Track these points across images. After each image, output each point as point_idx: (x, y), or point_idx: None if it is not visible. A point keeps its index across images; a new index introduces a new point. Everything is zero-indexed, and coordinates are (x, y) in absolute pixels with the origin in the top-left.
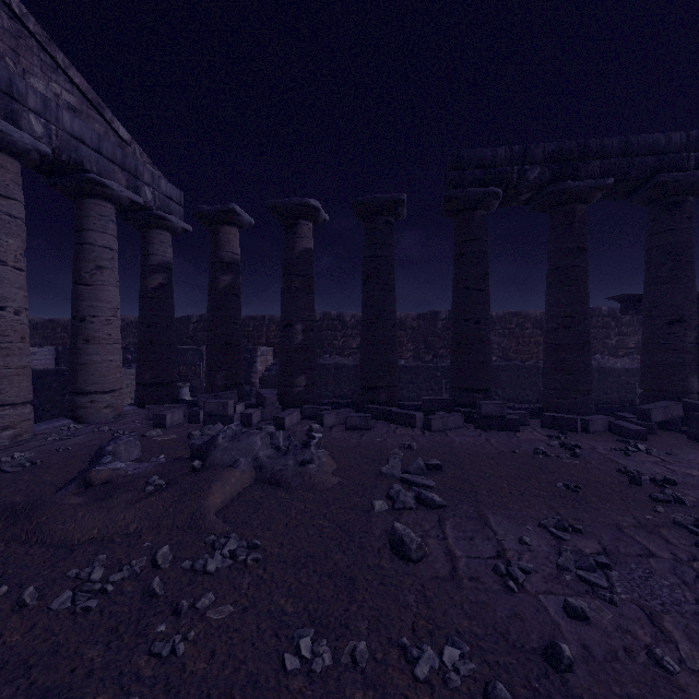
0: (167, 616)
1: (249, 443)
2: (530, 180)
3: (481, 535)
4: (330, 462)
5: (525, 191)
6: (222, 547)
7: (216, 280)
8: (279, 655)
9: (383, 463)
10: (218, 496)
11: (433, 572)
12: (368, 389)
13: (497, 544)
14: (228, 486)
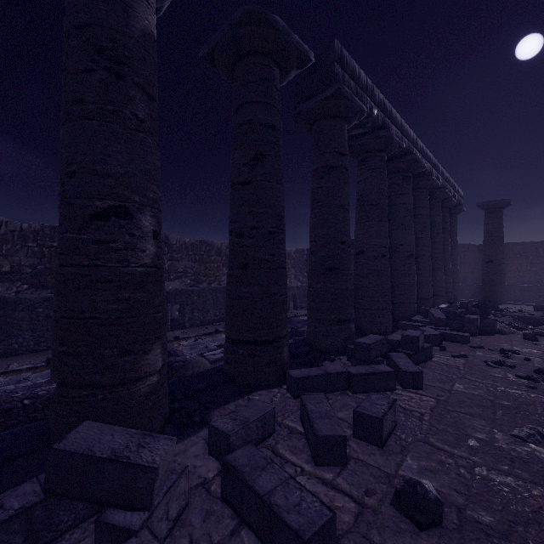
0: None
1: None
2: (374, 117)
3: None
4: None
5: (367, 126)
6: None
7: None
8: None
9: None
10: None
11: None
12: (263, 343)
13: None
14: None
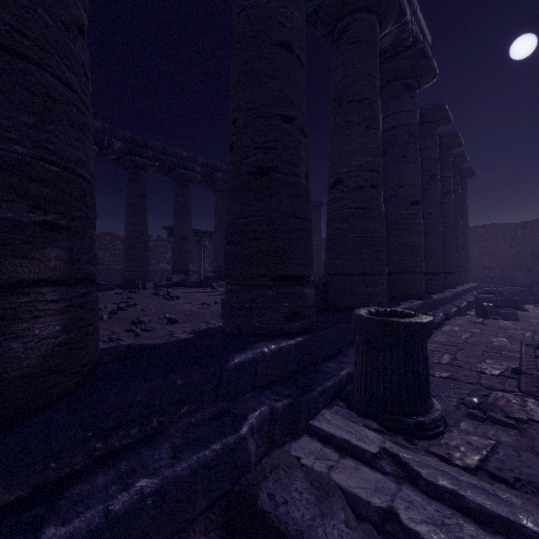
0: None
1: None
2: (115, 148)
3: None
4: None
5: (113, 154)
6: None
7: None
8: None
9: None
10: None
11: None
12: None
13: None
14: None
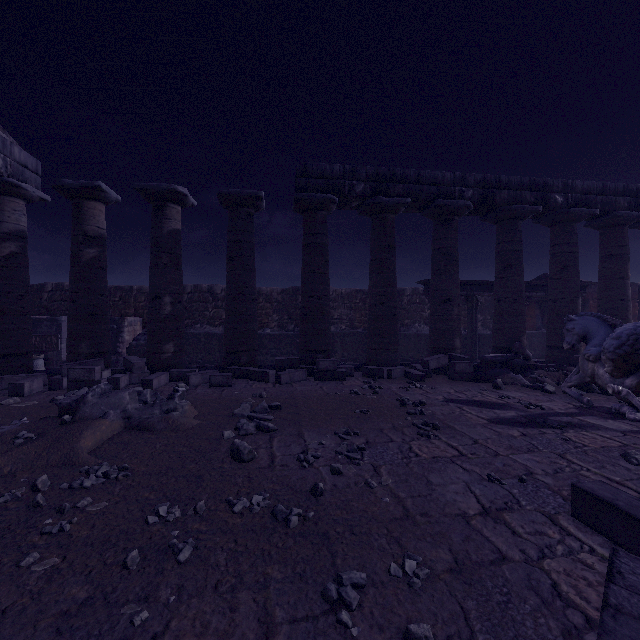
0: (52, 515)
1: (118, 398)
2: (357, 193)
3: (296, 443)
4: (192, 410)
5: (354, 200)
6: (96, 472)
7: (80, 252)
8: (143, 519)
9: (237, 408)
10: (90, 440)
11: (258, 466)
12: (232, 353)
13: (304, 446)
14: (99, 432)
